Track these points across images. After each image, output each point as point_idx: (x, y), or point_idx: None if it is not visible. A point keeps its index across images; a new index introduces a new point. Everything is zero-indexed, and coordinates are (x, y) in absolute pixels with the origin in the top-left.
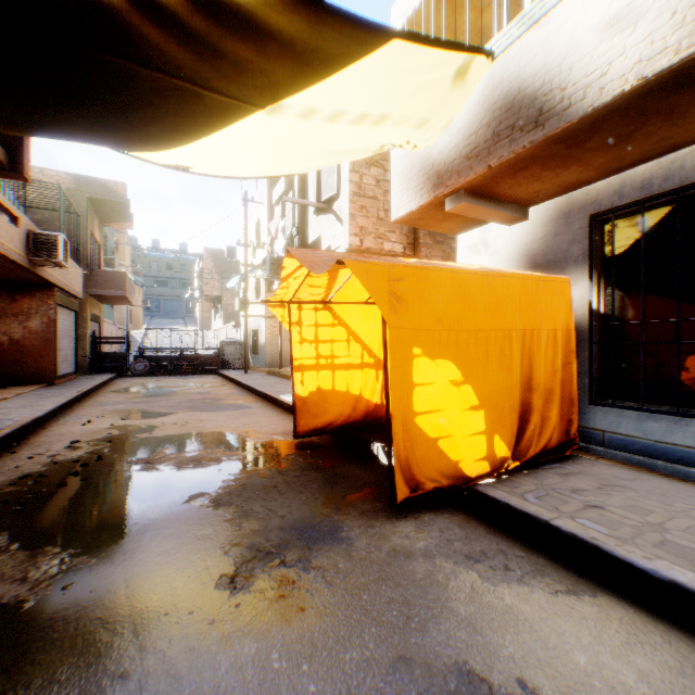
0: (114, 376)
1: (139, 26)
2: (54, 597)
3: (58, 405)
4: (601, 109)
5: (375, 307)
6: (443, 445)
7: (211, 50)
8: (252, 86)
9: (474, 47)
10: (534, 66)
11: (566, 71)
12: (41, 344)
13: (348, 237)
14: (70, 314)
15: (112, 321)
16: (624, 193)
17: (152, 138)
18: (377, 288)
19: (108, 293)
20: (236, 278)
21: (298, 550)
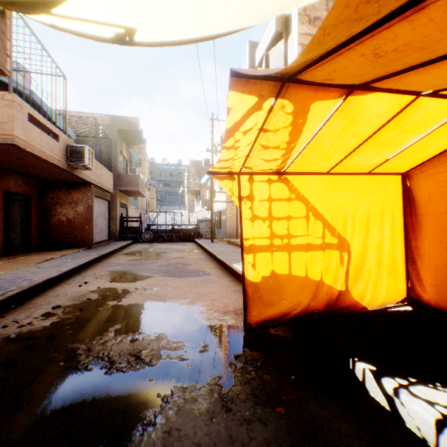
0: (130, 242)
1: None
2: None
3: (74, 266)
4: None
5: (338, 178)
6: None
7: None
8: None
9: None
10: None
11: None
12: (83, 222)
13: None
14: (103, 202)
15: (135, 208)
16: None
17: None
18: None
19: (128, 189)
20: (206, 175)
21: None
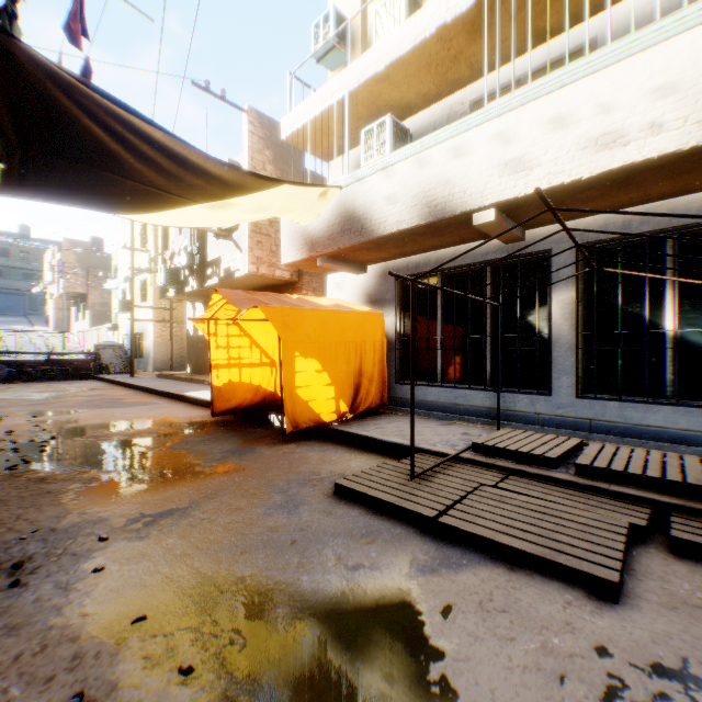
0: None
1: (133, 163)
2: (109, 481)
3: None
4: (386, 236)
5: (270, 323)
6: (311, 405)
7: (176, 178)
8: (198, 194)
9: (329, 185)
10: (360, 202)
11: (372, 211)
12: None
13: (247, 265)
14: None
15: None
16: (410, 268)
17: (119, 209)
18: (276, 320)
19: None
20: (119, 280)
21: (234, 457)
